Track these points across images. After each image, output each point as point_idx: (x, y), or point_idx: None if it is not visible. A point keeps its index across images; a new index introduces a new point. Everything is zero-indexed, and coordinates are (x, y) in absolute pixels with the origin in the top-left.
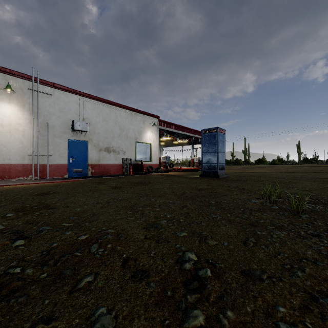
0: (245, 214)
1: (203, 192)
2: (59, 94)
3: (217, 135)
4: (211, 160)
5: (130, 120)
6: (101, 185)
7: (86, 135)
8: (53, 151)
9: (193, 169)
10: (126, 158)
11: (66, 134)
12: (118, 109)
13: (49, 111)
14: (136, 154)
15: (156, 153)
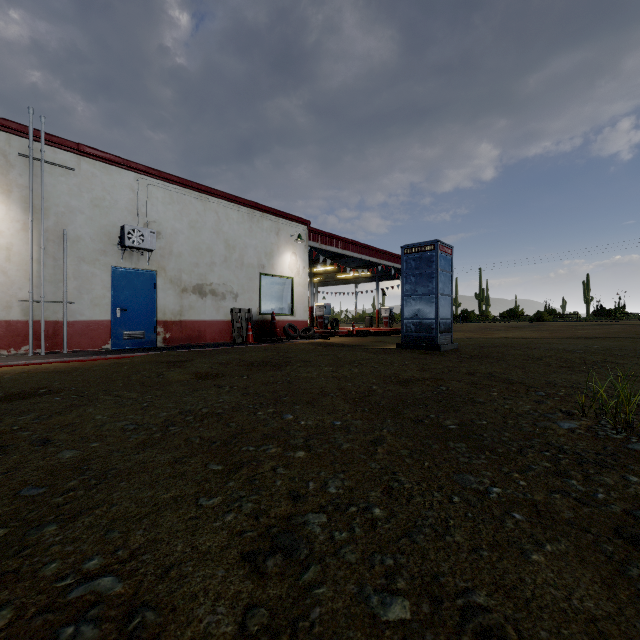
0: (569, 477)
1: (416, 390)
2: (92, 169)
3: (435, 258)
4: (423, 311)
5: (249, 228)
6: (174, 369)
7: (153, 259)
8: (77, 293)
9: (380, 332)
10: (240, 308)
11: (108, 255)
12: (223, 205)
13: (68, 206)
14: (261, 300)
15: (303, 298)
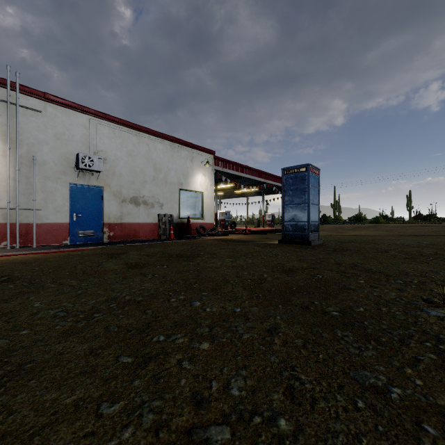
0: None
1: (298, 278)
2: (55, 111)
3: (307, 177)
4: (298, 216)
5: (171, 156)
6: (111, 260)
7: (101, 178)
8: (43, 203)
9: (265, 231)
10: (165, 214)
11: (67, 175)
12: (152, 139)
13: (37, 139)
14: (180, 208)
15: (210, 206)
